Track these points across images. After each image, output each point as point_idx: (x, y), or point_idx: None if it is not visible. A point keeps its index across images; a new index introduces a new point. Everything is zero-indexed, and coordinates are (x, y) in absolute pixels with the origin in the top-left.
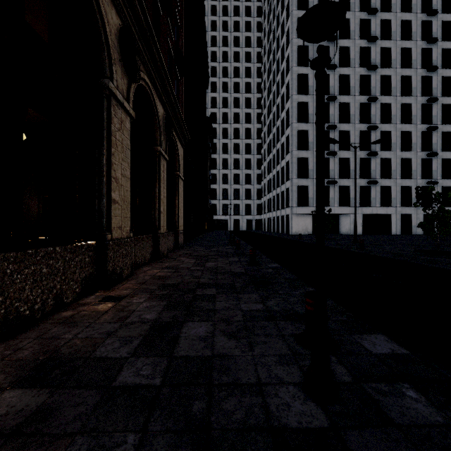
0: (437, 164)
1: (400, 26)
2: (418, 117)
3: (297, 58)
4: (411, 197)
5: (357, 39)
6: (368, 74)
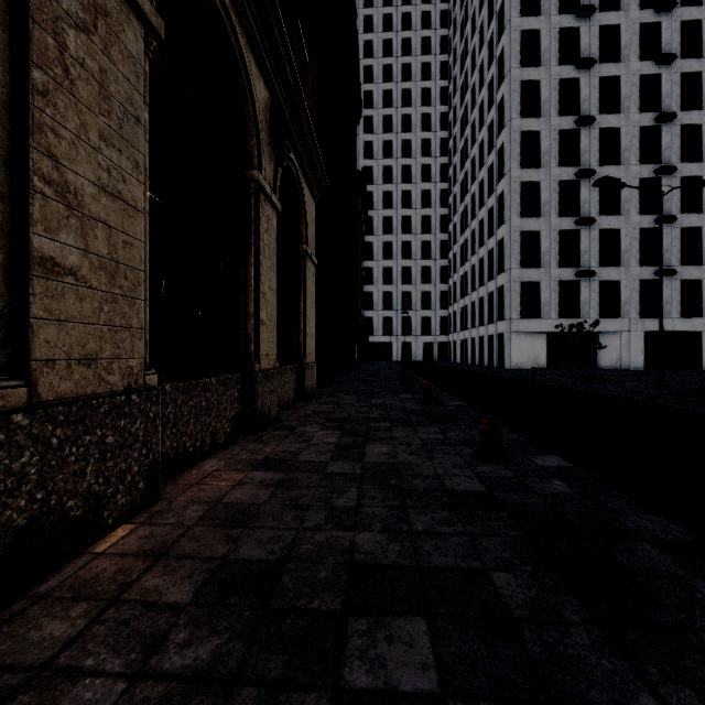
0: None
1: None
2: None
3: (519, 52)
4: None
5: (635, 10)
6: (655, 72)
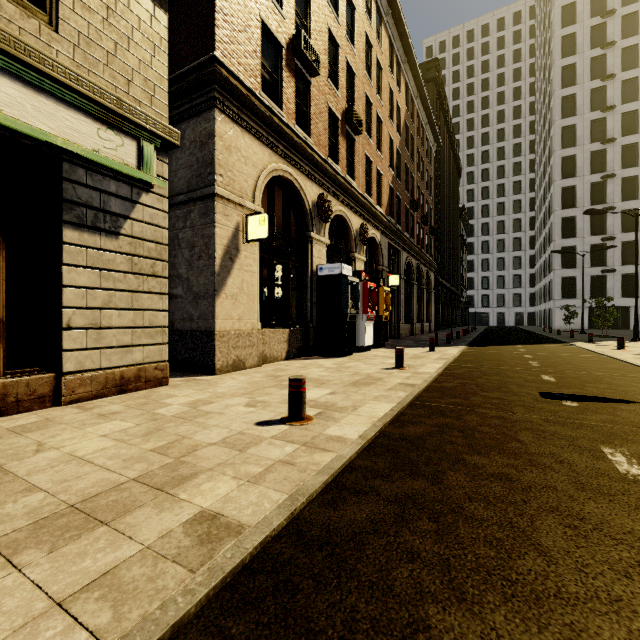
0: None
1: None
2: None
3: (560, 140)
4: None
5: None
6: None
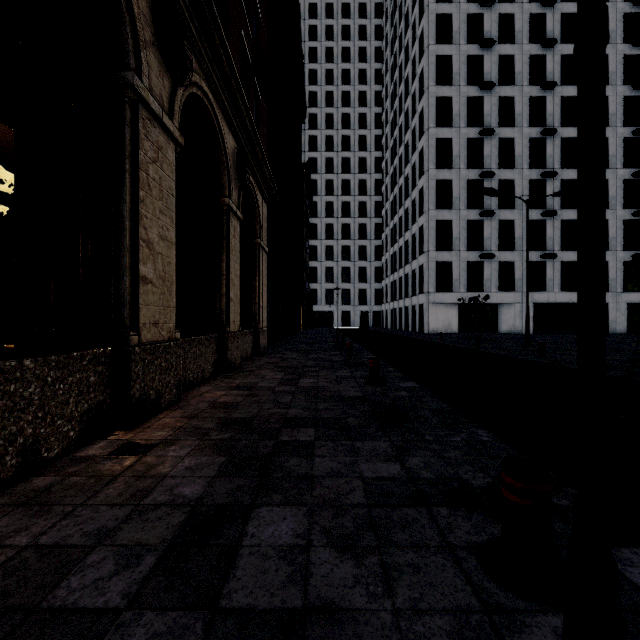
0: None
1: None
2: (619, 158)
3: (435, 73)
4: (607, 278)
5: (526, 44)
6: (542, 95)
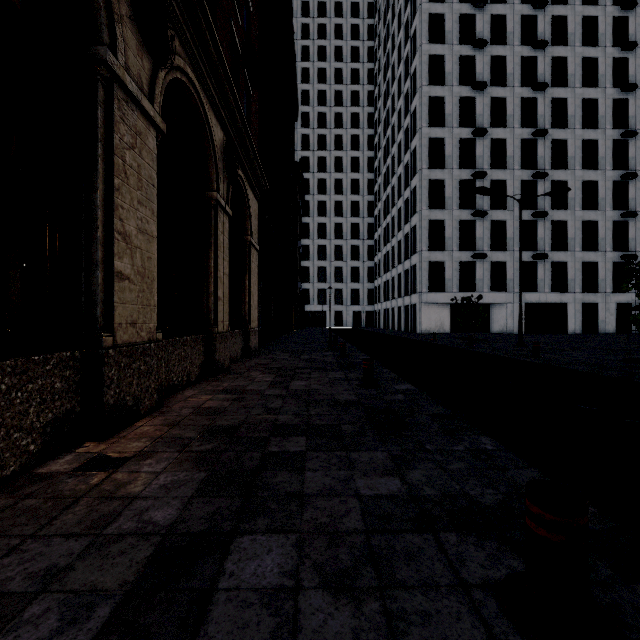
0: (635, 229)
1: (581, 25)
2: (608, 159)
3: (427, 73)
4: (597, 278)
5: (517, 45)
6: (533, 96)
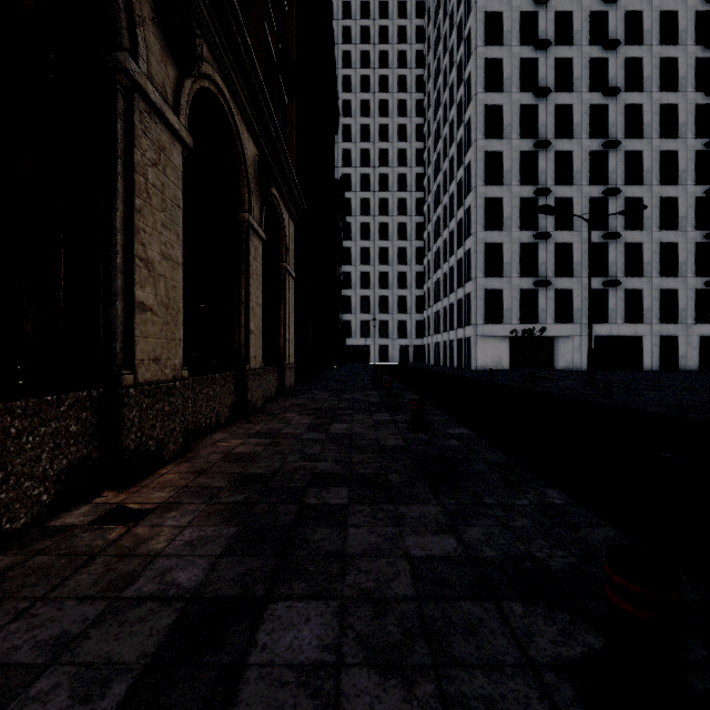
0: None
1: (659, 21)
2: (690, 173)
3: (483, 78)
4: (677, 308)
5: (585, 45)
6: (603, 103)
